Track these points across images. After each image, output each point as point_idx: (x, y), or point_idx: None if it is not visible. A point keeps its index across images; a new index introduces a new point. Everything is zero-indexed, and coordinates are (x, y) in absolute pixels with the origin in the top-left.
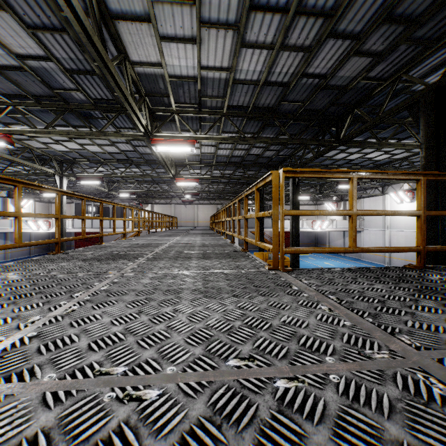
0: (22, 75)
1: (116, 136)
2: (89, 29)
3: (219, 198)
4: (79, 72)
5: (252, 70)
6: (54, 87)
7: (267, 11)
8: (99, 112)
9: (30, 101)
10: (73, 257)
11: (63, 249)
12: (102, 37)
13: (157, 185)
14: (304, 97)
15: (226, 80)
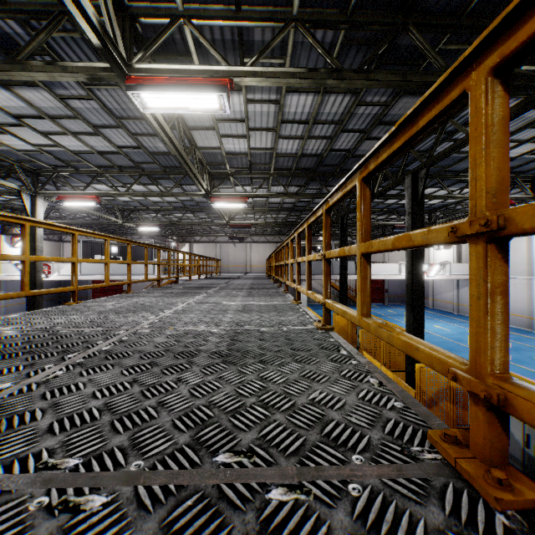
0: None
1: (48, 72)
2: None
3: (280, 234)
4: None
5: None
6: None
7: None
8: (26, 32)
9: None
10: None
11: (36, 308)
12: None
13: (192, 215)
14: None
15: None
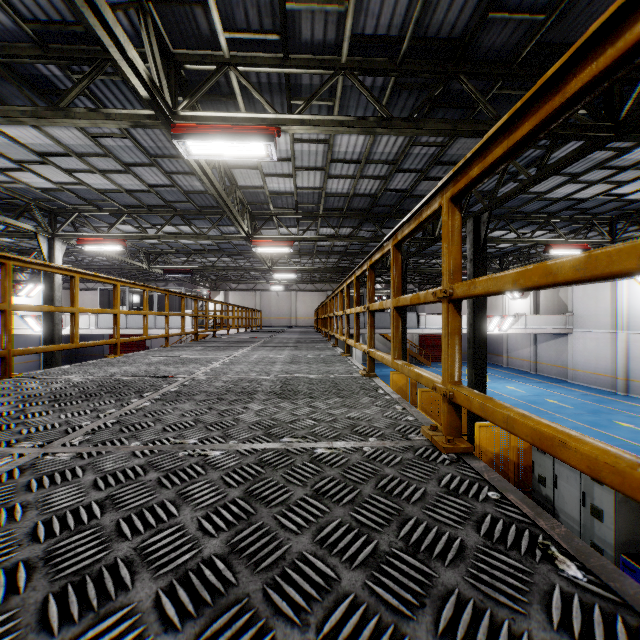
0: None
1: (91, 119)
2: None
3: (330, 281)
4: None
5: None
6: None
7: None
8: (64, 74)
9: None
10: None
11: (54, 365)
12: None
13: (229, 259)
14: None
15: None
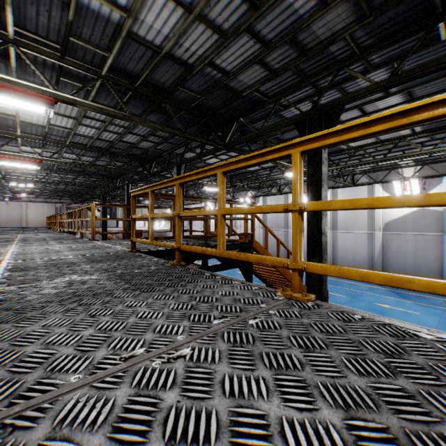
0: None
1: None
2: None
3: (58, 196)
4: None
5: (88, 132)
6: None
7: (93, 120)
8: None
9: None
10: None
11: None
12: None
13: None
14: (125, 148)
15: (69, 132)
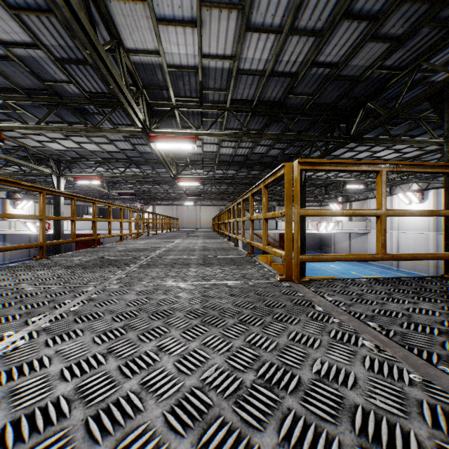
0: (10, 65)
1: (112, 133)
2: (73, 4)
3: (222, 199)
4: (71, 61)
5: (258, 58)
6: (45, 79)
7: None
8: (94, 107)
9: (21, 95)
10: (57, 263)
11: (60, 251)
12: (90, 16)
13: (158, 186)
14: (313, 90)
15: (229, 70)
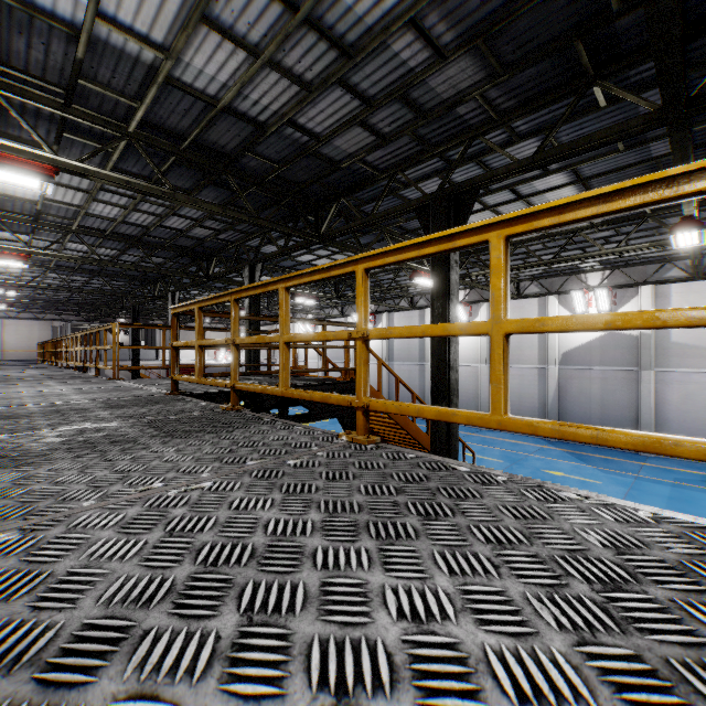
0: None
1: None
2: None
3: (58, 309)
4: None
5: (107, 212)
6: None
7: (116, 194)
8: None
9: None
10: None
11: None
12: None
13: None
14: (168, 237)
15: (76, 210)
